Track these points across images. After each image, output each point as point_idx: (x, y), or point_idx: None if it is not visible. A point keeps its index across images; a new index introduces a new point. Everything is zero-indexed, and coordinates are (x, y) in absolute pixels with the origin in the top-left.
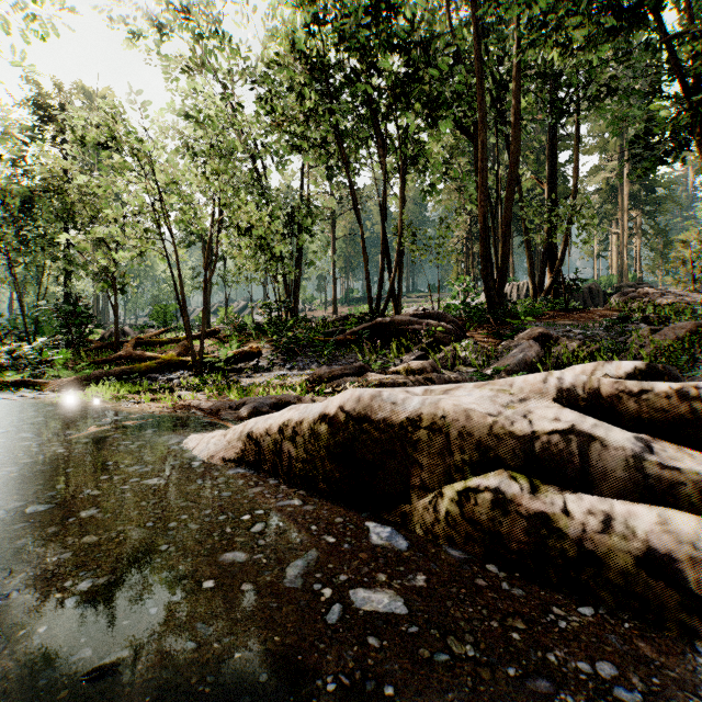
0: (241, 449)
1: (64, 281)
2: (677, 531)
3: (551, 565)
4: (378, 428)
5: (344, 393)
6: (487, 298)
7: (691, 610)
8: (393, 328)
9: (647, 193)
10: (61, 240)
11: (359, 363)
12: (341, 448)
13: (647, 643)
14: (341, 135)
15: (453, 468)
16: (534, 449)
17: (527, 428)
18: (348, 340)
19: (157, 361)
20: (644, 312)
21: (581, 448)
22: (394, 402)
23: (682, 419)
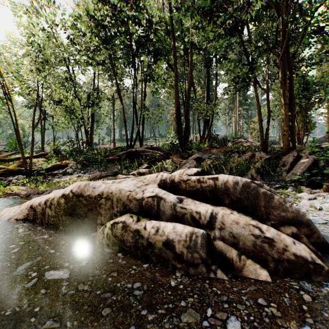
0: (27, 213)
1: None
2: (177, 231)
3: (139, 250)
4: (86, 199)
5: (74, 184)
6: (179, 141)
7: (176, 259)
8: (136, 154)
9: (245, 101)
10: None
11: (115, 170)
12: (70, 209)
13: (160, 273)
14: (113, 60)
15: (113, 215)
16: (142, 204)
17: (140, 196)
18: (115, 159)
19: (4, 170)
20: (239, 148)
21: (158, 202)
22: (94, 187)
23: (198, 190)
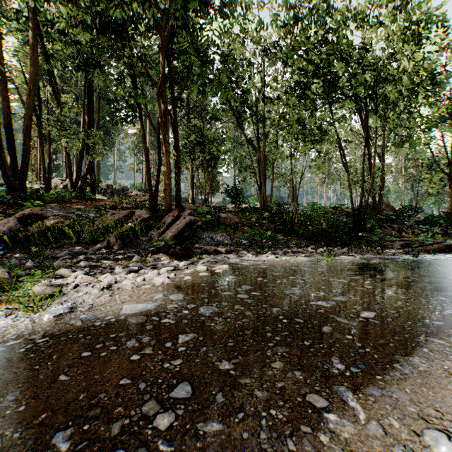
0: None
1: None
2: None
3: None
4: None
5: None
6: (7, 183)
7: None
8: None
9: None
10: None
11: None
12: None
13: None
14: None
15: None
16: None
17: None
18: None
19: None
20: (128, 204)
21: None
22: None
23: None
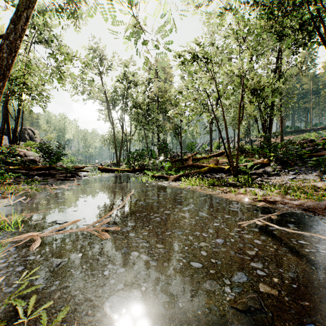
0: None
1: (157, 135)
2: None
3: None
4: None
5: None
6: None
7: None
8: None
9: None
10: (169, 114)
11: None
12: None
13: None
14: (313, 17)
15: None
16: None
17: None
18: None
19: (207, 168)
20: None
21: None
22: None
23: None
